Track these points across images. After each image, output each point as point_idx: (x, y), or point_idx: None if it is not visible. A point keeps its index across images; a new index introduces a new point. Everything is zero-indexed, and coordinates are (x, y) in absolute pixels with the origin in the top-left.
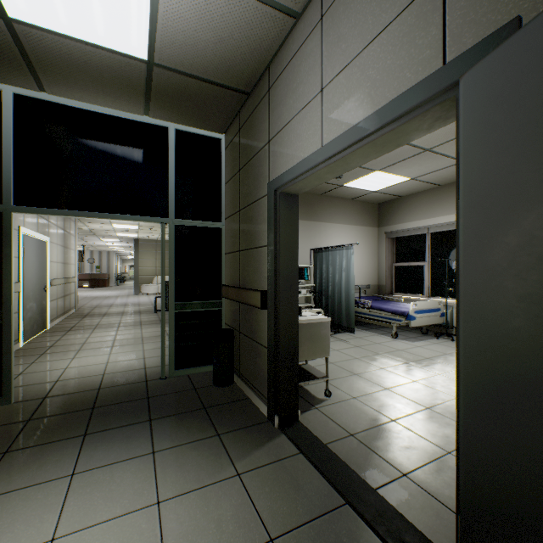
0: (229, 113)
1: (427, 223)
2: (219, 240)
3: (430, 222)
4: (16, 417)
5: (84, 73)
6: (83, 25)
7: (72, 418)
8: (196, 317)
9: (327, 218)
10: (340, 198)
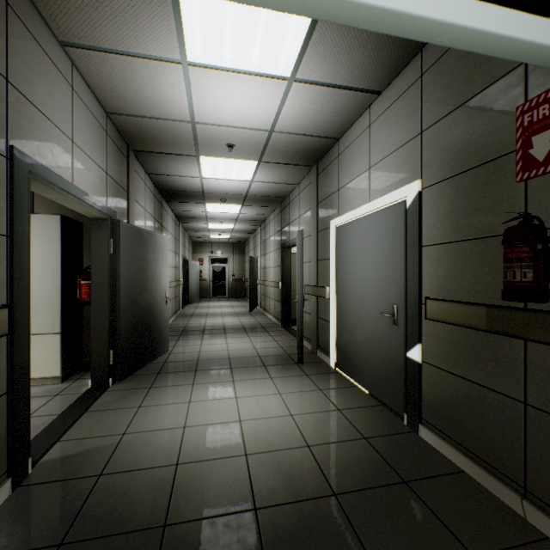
0: None
1: None
2: None
3: None
4: None
5: None
6: None
7: None
8: None
9: None
10: None
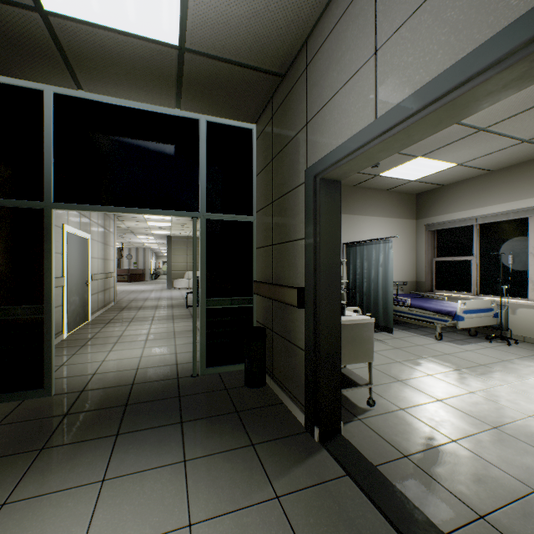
0: (261, 99)
1: (474, 213)
2: (250, 234)
3: (479, 212)
4: (55, 411)
5: (117, 66)
6: (115, 12)
7: (106, 415)
8: (227, 314)
9: (360, 211)
10: (374, 190)
